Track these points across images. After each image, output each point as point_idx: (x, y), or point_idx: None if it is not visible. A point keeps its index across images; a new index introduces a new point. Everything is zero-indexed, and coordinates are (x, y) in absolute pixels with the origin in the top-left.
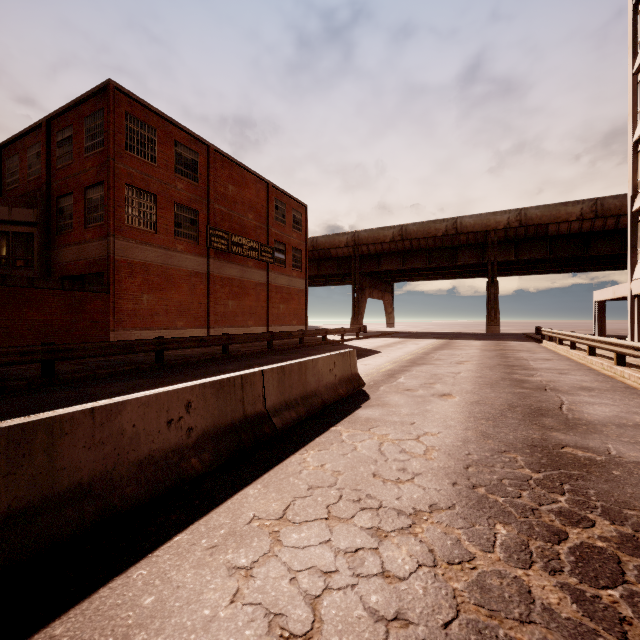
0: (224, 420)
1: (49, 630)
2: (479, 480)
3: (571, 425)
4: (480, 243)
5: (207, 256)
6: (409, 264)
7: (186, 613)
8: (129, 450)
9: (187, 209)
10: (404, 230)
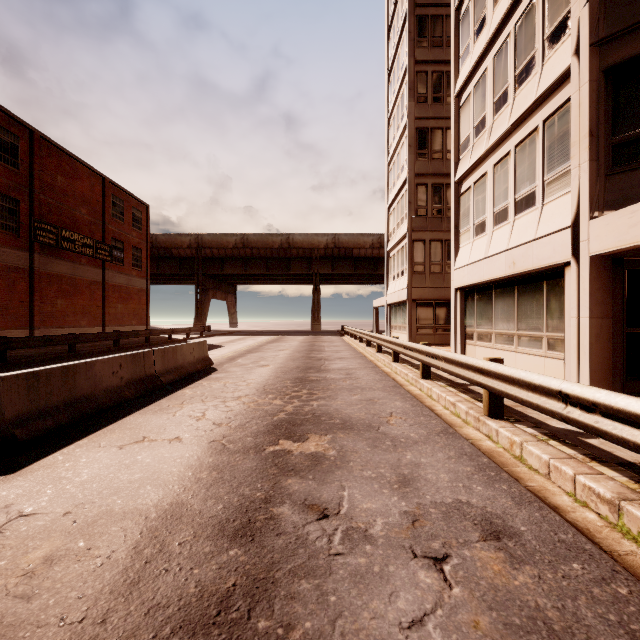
0: (136, 376)
1: (108, 427)
2: (268, 388)
3: (320, 371)
4: (307, 257)
5: (30, 250)
6: (250, 270)
7: (158, 419)
8: (99, 384)
9: (4, 197)
10: (246, 239)
